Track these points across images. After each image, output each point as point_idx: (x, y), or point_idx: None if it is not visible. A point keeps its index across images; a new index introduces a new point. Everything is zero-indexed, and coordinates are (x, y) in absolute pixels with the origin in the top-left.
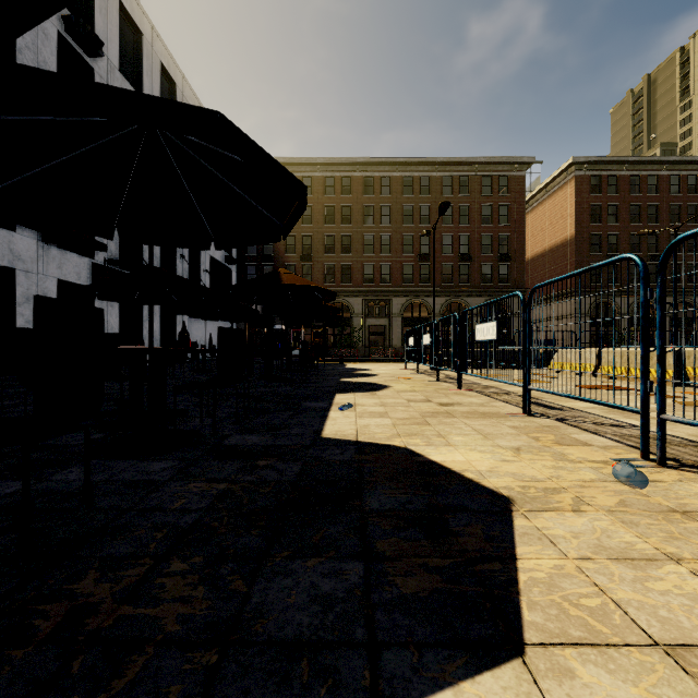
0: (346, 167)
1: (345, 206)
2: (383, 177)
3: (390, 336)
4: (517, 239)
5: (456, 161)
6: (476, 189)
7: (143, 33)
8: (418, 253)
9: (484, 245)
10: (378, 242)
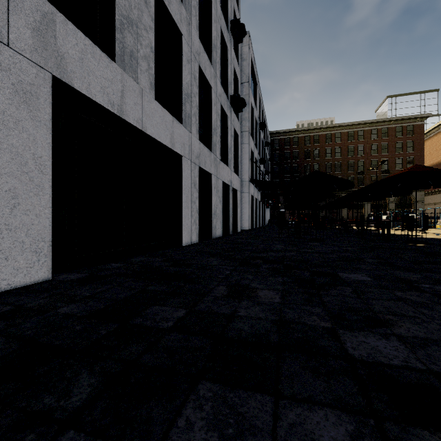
0: (316, 130)
1: (315, 149)
2: (336, 133)
3: (340, 214)
4: (419, 159)
5: (380, 121)
6: (392, 134)
7: (262, 111)
8: (356, 171)
9: (397, 164)
10: (334, 166)
